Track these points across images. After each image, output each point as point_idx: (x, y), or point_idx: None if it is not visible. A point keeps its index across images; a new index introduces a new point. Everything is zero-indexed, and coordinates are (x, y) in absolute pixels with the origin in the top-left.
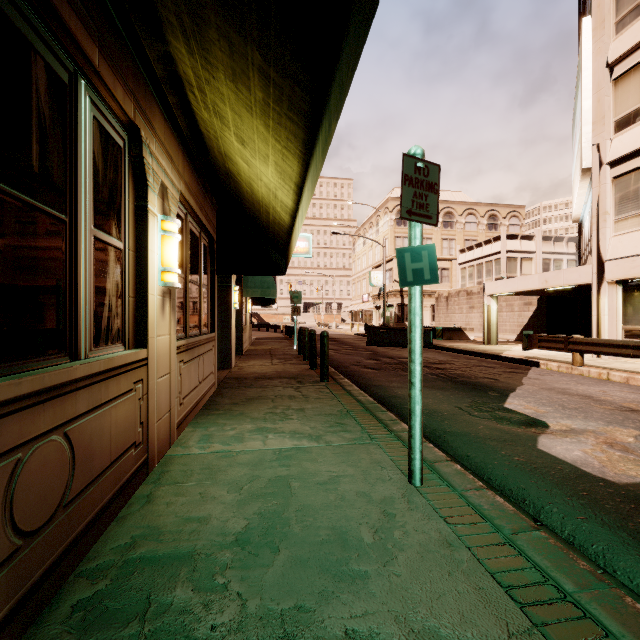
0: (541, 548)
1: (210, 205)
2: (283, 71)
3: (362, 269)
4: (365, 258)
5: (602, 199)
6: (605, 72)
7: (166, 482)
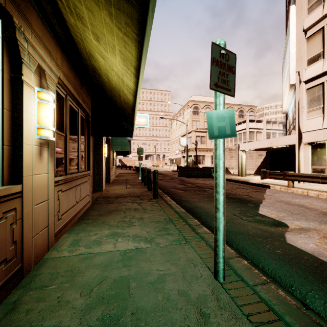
0: None
1: (86, 93)
2: None
3: (175, 137)
4: (177, 131)
5: (301, 100)
6: (302, 34)
7: (34, 286)
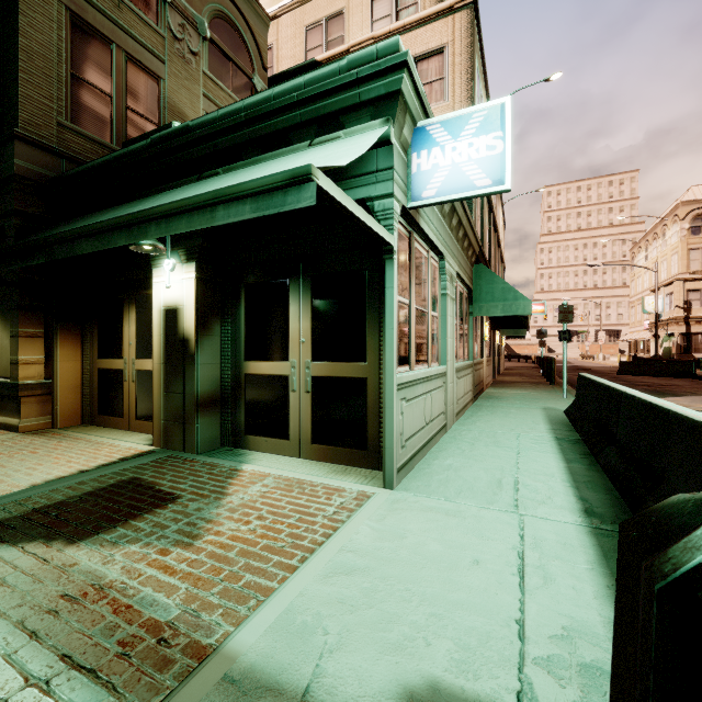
0: None
1: None
2: None
3: (643, 289)
4: (647, 276)
5: None
6: None
7: (489, 393)
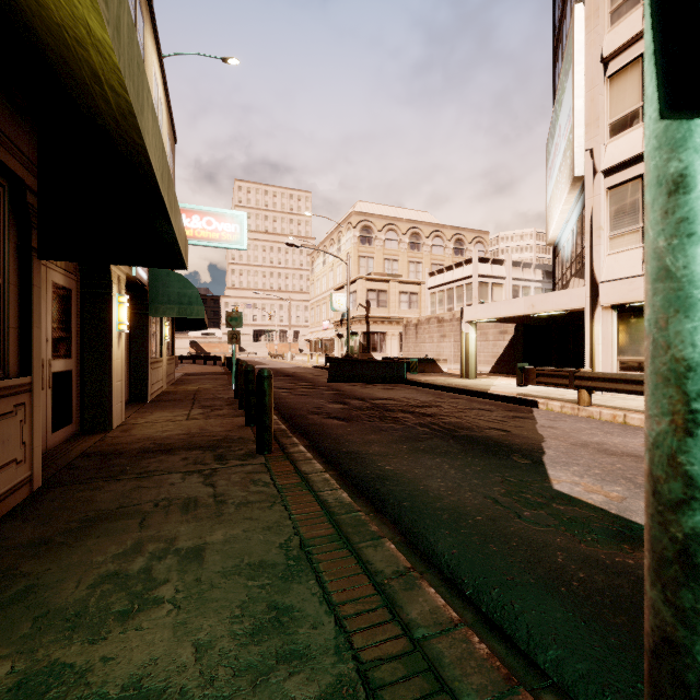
0: None
1: (0, 99)
2: None
3: (322, 292)
4: (325, 280)
5: (596, 212)
6: (600, 67)
7: None
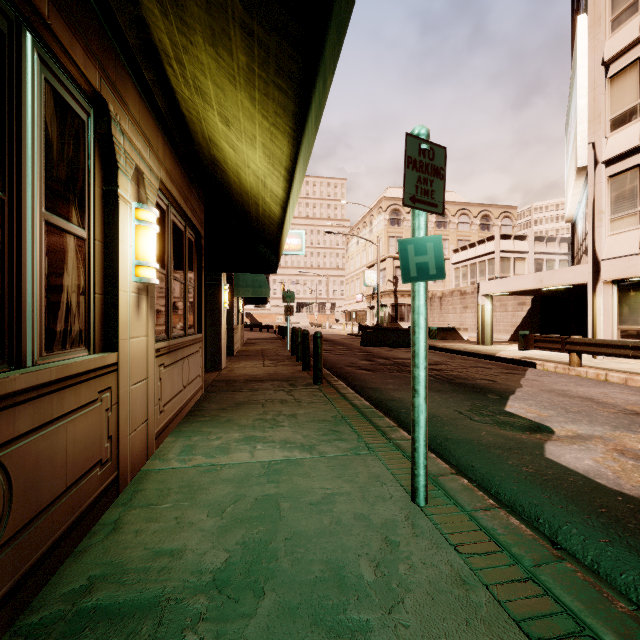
0: (569, 585)
1: (196, 198)
2: (268, 23)
3: (356, 269)
4: (359, 258)
5: (598, 198)
6: (601, 70)
7: (138, 504)
